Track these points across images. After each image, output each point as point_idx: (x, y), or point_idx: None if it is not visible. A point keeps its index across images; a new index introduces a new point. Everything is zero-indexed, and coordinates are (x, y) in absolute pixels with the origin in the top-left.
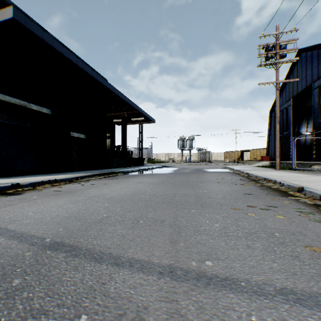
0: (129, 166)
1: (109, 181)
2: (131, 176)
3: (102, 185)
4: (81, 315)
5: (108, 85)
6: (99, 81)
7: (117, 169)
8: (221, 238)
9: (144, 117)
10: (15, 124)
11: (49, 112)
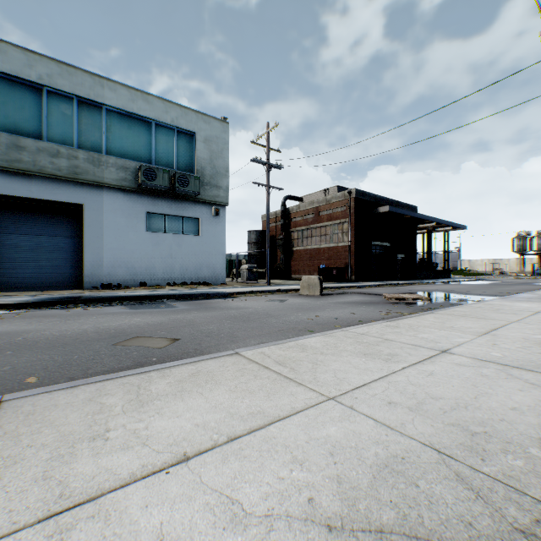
0: (434, 278)
1: (433, 285)
2: (445, 284)
3: (433, 286)
4: (456, 291)
5: (422, 217)
6: (417, 217)
7: (427, 280)
8: (483, 291)
9: (451, 226)
10: (375, 254)
11: (389, 244)
